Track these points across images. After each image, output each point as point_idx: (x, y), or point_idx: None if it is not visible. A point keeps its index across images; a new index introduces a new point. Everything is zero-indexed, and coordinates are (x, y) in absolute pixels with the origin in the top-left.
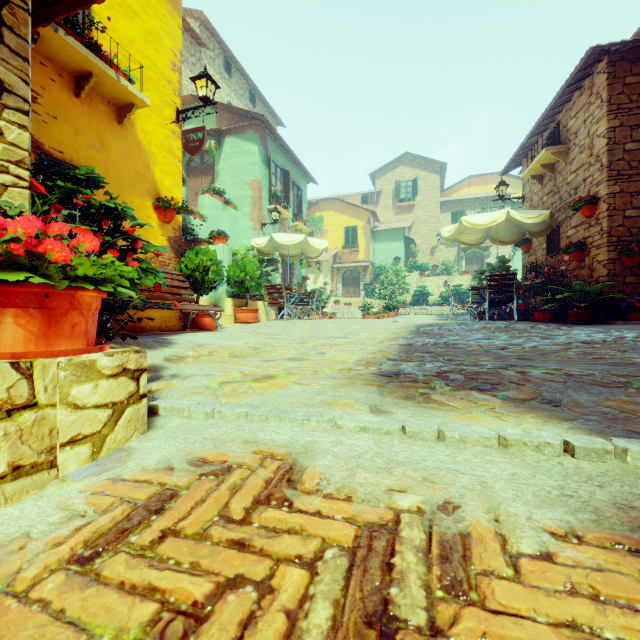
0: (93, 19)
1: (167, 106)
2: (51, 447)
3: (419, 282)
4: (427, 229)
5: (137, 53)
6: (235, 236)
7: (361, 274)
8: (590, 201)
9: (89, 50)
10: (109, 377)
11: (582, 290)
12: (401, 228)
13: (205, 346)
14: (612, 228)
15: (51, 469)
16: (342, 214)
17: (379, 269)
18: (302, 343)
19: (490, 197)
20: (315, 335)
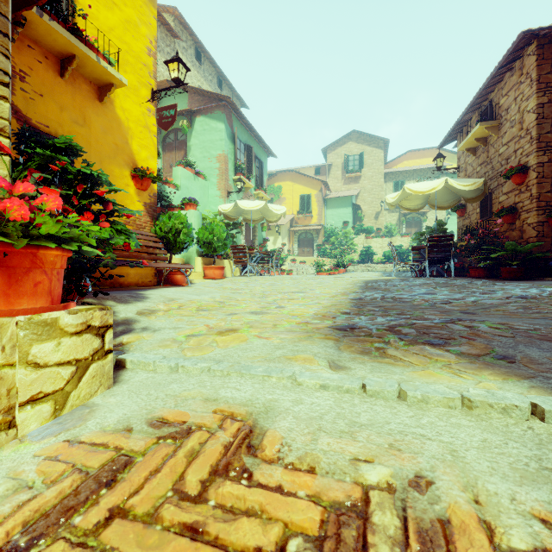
0: (75, 7)
1: (143, 87)
2: (9, 407)
3: (365, 243)
4: (372, 197)
5: (116, 39)
6: (204, 203)
7: (314, 236)
8: (521, 170)
9: (72, 35)
10: (72, 334)
11: (514, 250)
12: (349, 196)
13: (175, 300)
14: (541, 194)
15: (9, 429)
16: (298, 184)
17: (330, 232)
18: (263, 297)
19: (427, 169)
20: (274, 290)
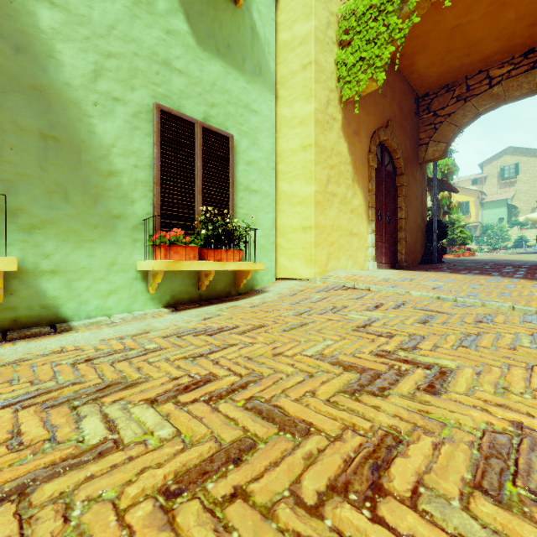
0: None
1: None
2: None
3: (519, 233)
4: (527, 196)
5: None
6: None
7: (472, 230)
8: None
9: None
10: None
11: None
12: (504, 199)
13: None
14: None
15: None
16: (458, 194)
17: (486, 227)
18: None
19: None
20: None
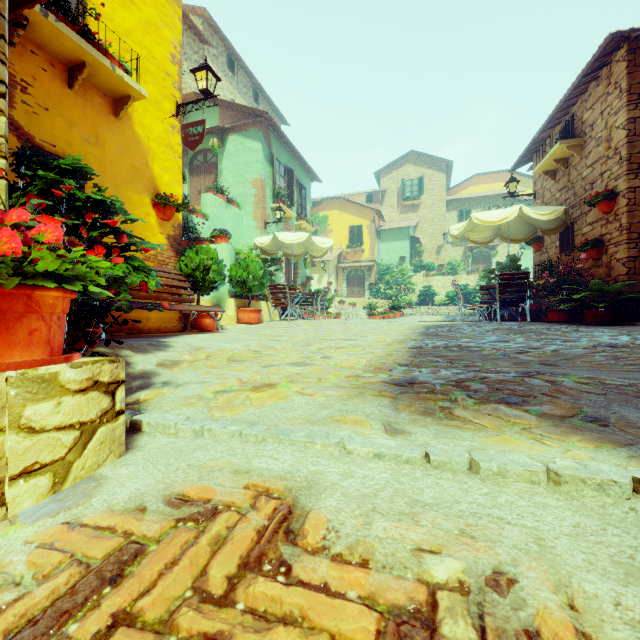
0: (86, 5)
1: (166, 100)
2: None
3: (425, 282)
4: (433, 228)
5: (135, 44)
6: (238, 235)
7: (366, 274)
8: (608, 196)
9: (82, 38)
10: (76, 392)
11: (601, 289)
12: (406, 227)
13: (203, 349)
14: (632, 224)
15: None
16: (347, 213)
17: (384, 269)
18: (306, 346)
19: (497, 195)
20: (319, 337)
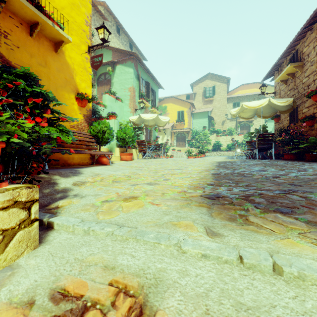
0: None
1: (83, 44)
2: None
3: (216, 139)
4: (220, 112)
5: (66, 14)
6: (121, 116)
7: (186, 135)
8: None
9: (37, 9)
10: None
11: (315, 142)
12: (206, 111)
13: (99, 175)
14: None
15: None
16: (176, 105)
17: (195, 132)
18: (155, 173)
19: (253, 95)
20: (163, 168)
